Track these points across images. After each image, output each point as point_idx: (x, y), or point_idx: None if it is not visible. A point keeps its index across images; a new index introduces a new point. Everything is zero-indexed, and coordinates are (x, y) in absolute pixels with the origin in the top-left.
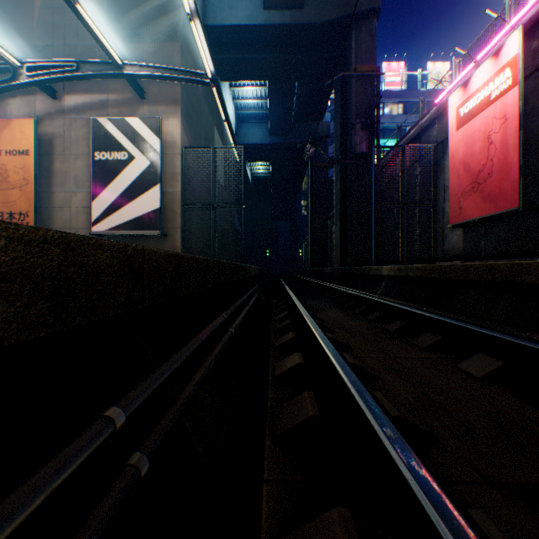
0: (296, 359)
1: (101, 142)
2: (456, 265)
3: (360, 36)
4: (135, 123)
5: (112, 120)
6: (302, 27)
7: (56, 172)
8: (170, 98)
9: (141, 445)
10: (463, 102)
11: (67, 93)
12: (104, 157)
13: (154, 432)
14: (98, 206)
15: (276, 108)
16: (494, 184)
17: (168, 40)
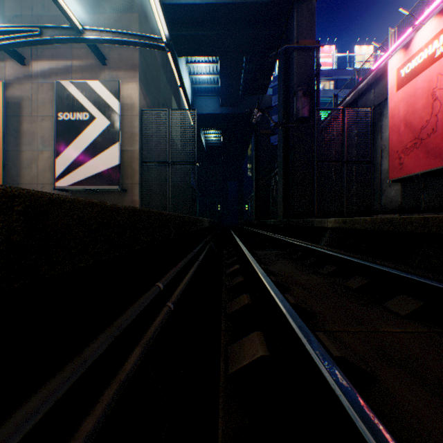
0: (258, 346)
1: (64, 104)
2: (413, 218)
3: (301, 14)
4: (95, 86)
5: (74, 82)
6: (250, 5)
7: (24, 132)
8: (129, 64)
9: None
10: (404, 63)
11: (35, 60)
12: (66, 117)
13: None
14: (62, 163)
15: (226, 82)
16: (440, 139)
17: (127, 11)
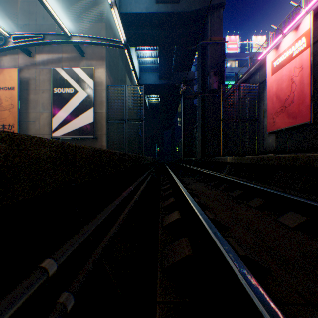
0: (176, 215)
1: (58, 82)
2: (273, 156)
3: (213, 20)
4: (78, 71)
5: (64, 69)
6: (178, 14)
7: (31, 100)
8: (99, 56)
9: (69, 285)
10: (276, 58)
11: (38, 53)
12: (59, 91)
13: (79, 274)
14: (56, 121)
15: (163, 63)
16: (295, 107)
17: (98, 21)
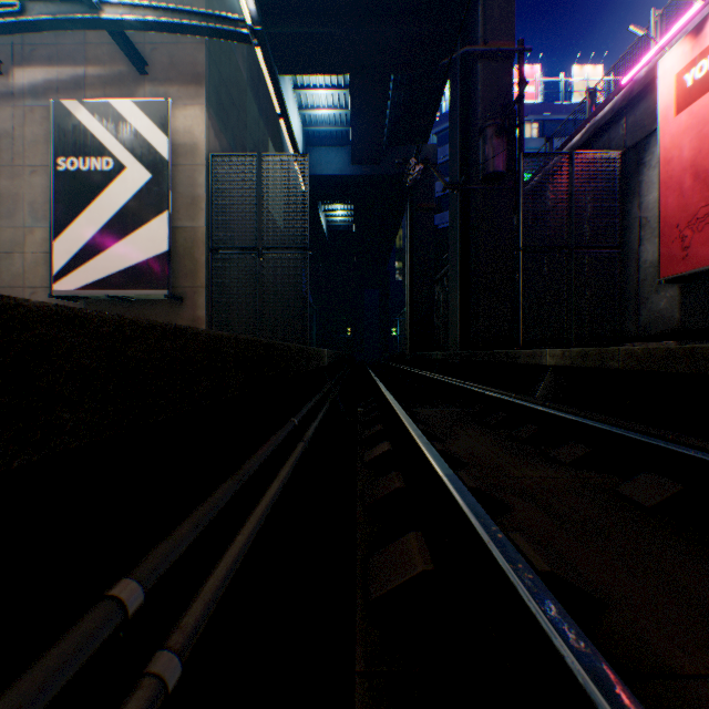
0: None
1: (68, 141)
2: None
3: None
4: (125, 109)
5: (87, 103)
6: None
7: (0, 194)
8: (188, 74)
9: None
10: (693, 60)
11: (18, 65)
12: (73, 165)
13: None
14: (64, 249)
15: (362, 120)
16: None
17: None
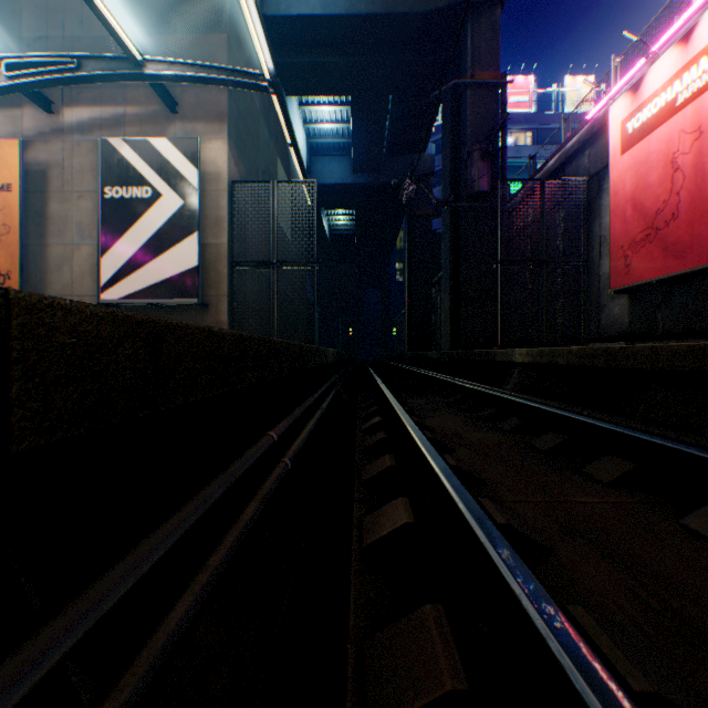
0: (401, 513)
1: (114, 173)
2: (637, 347)
3: (479, 32)
4: (162, 146)
5: (129, 141)
6: (399, 18)
7: (52, 216)
8: (213, 113)
9: None
10: (632, 112)
11: (68, 105)
12: (117, 193)
13: None
14: (110, 264)
15: (362, 135)
16: (682, 229)
17: (209, 30)
